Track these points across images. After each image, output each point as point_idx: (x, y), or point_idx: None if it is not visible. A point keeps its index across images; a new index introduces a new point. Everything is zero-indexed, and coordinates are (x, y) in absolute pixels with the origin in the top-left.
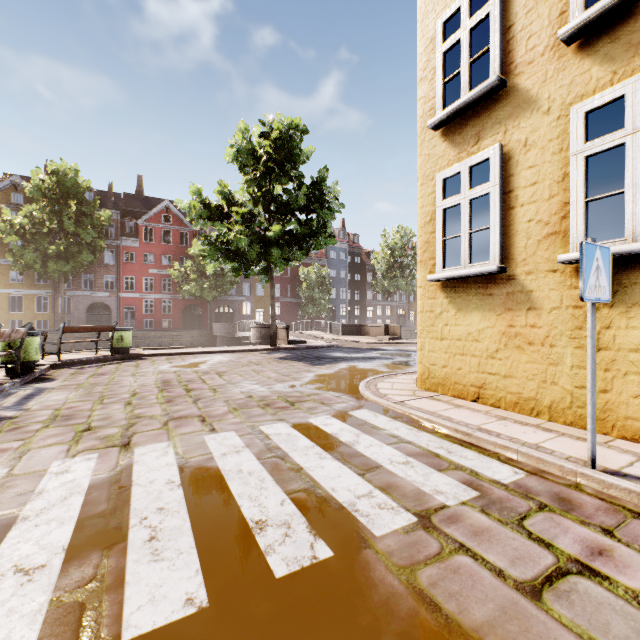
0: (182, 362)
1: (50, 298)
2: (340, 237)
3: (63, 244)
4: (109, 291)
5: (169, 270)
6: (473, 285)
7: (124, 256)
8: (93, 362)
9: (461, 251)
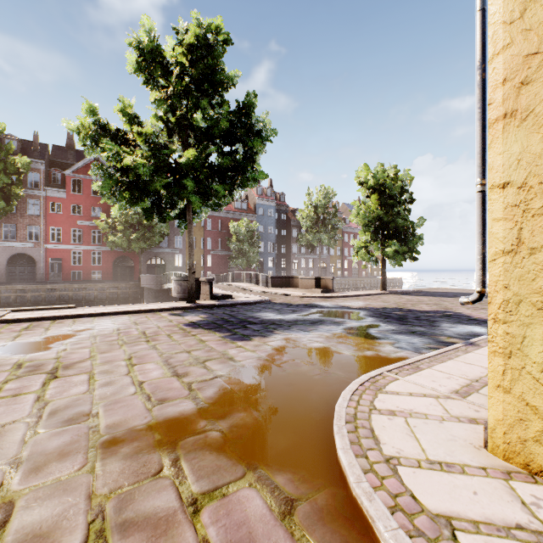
0: (35, 336)
1: None
2: (268, 195)
3: None
4: (33, 242)
5: (95, 221)
6: None
7: (50, 207)
8: None
9: None
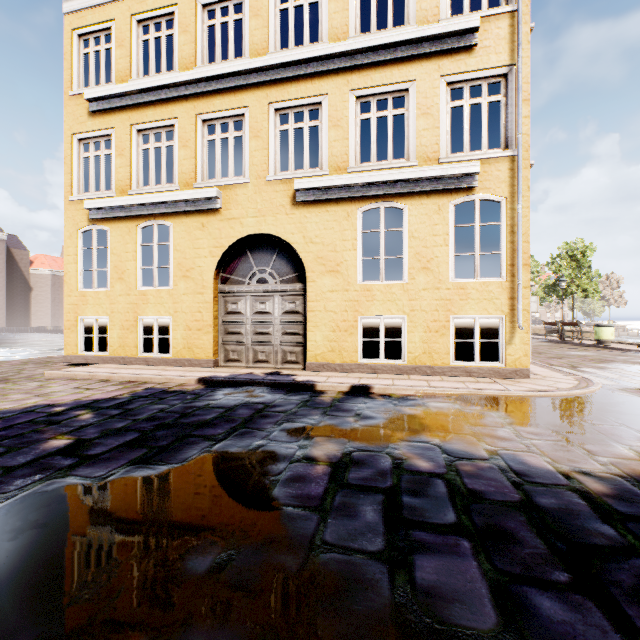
0: None
1: None
2: None
3: None
4: None
5: None
6: None
7: None
8: None
9: None
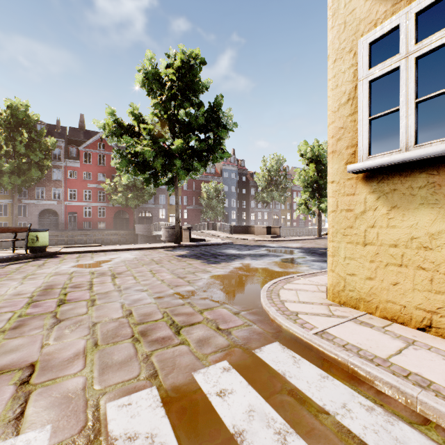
0: (88, 260)
1: (9, 205)
2: (231, 162)
3: (15, 163)
4: (56, 200)
5: (102, 184)
6: (420, 173)
7: (68, 174)
8: (4, 261)
9: (401, 129)
